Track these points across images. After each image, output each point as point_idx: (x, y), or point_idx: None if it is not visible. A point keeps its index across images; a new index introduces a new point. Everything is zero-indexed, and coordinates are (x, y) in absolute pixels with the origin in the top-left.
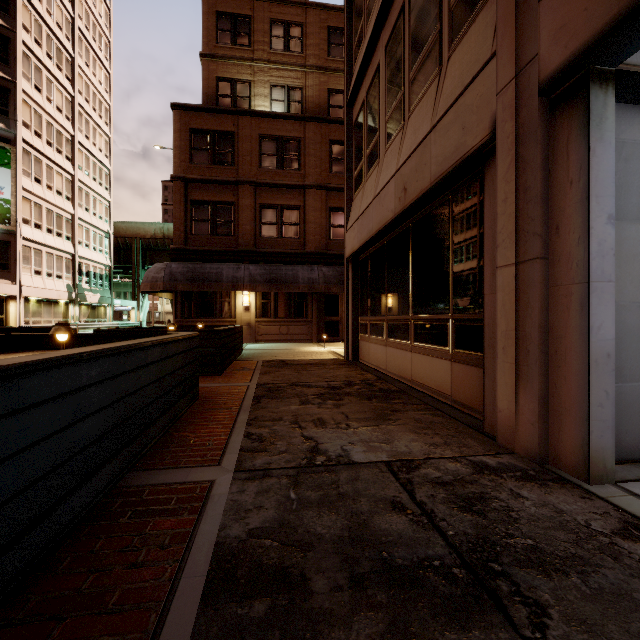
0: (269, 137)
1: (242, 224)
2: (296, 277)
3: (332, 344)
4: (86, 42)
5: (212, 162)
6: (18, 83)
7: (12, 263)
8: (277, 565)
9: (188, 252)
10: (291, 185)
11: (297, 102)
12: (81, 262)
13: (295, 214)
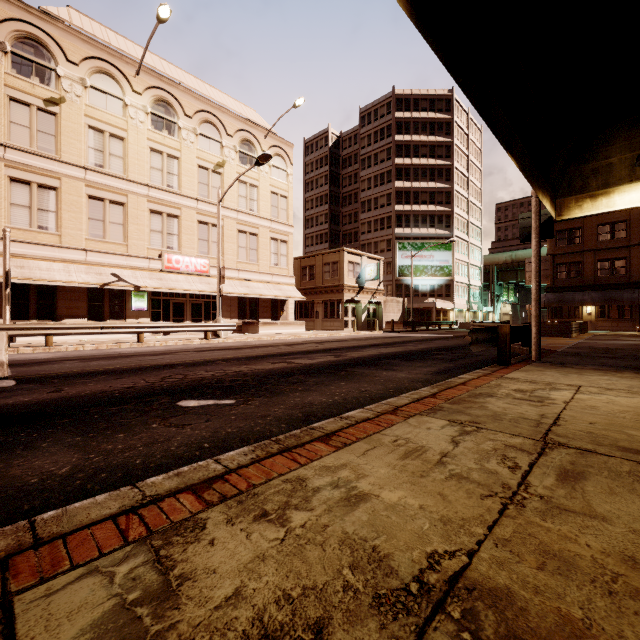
0: (604, 224)
1: (586, 271)
2: (621, 297)
3: None
4: (472, 163)
5: (568, 244)
6: (453, 210)
7: (451, 294)
8: (596, 337)
9: (555, 288)
10: (619, 247)
11: None
12: (470, 288)
13: (622, 262)
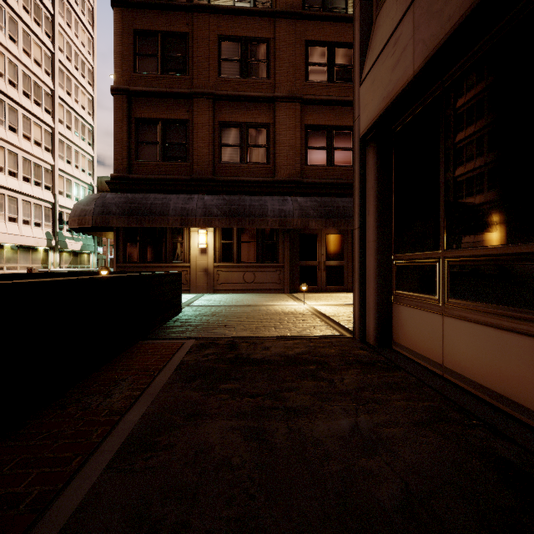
0: (230, 38)
1: (197, 146)
2: (263, 209)
3: (310, 296)
4: (68, 4)
5: (161, 70)
6: None
7: None
8: None
9: (131, 181)
10: (258, 97)
11: (265, 2)
12: (62, 211)
13: (263, 134)
